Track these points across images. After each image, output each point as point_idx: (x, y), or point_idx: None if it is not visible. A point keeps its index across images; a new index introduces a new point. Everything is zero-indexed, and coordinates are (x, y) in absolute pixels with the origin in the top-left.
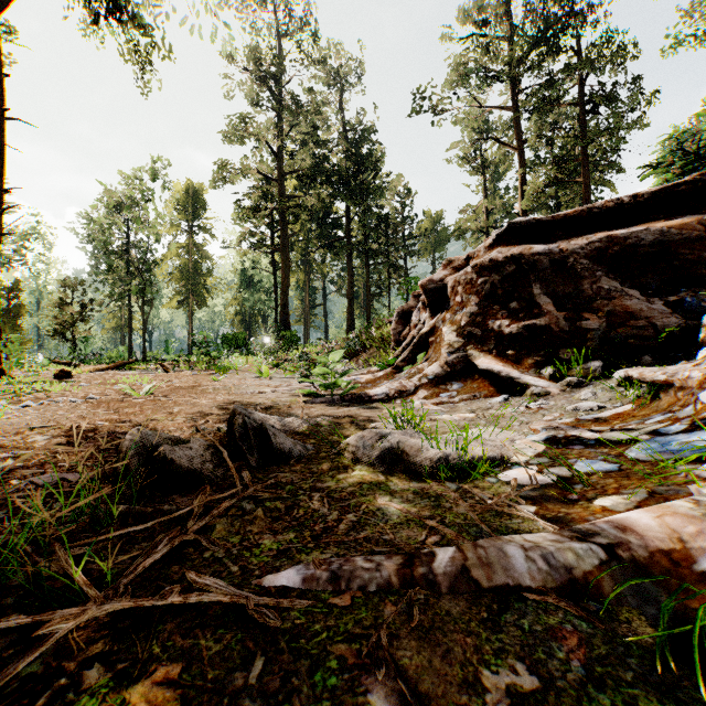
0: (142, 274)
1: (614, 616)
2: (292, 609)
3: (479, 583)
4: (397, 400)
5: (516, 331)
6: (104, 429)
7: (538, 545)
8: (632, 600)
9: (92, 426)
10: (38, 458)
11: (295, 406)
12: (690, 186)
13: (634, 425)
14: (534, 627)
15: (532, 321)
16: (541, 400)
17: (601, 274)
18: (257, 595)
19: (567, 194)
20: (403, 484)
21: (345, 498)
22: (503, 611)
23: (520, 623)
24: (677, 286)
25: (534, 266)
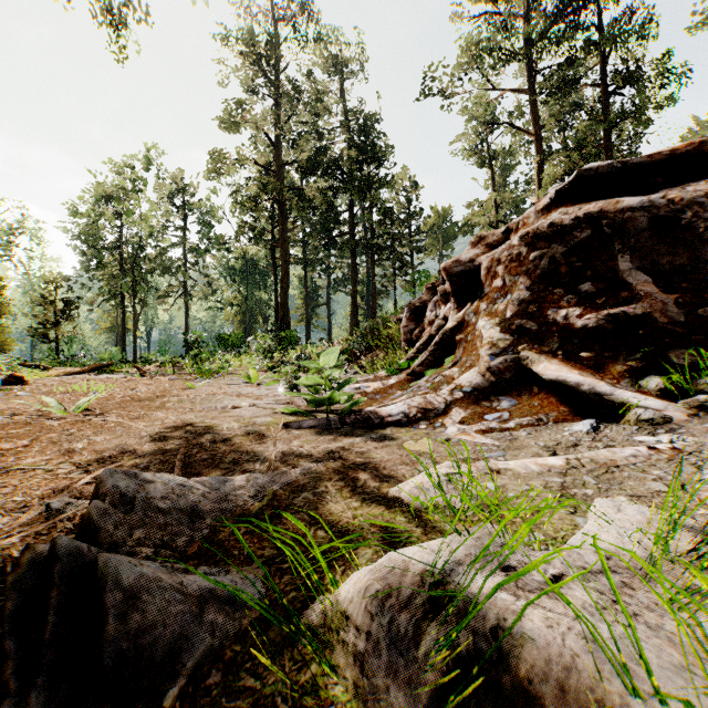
0: (133, 270)
1: None
2: None
3: None
4: (421, 424)
5: (594, 323)
6: None
7: None
8: None
9: None
10: None
11: (270, 434)
12: None
13: None
14: None
15: (620, 309)
16: (668, 435)
17: None
18: None
19: None
20: None
21: None
22: None
23: None
24: None
25: (622, 228)
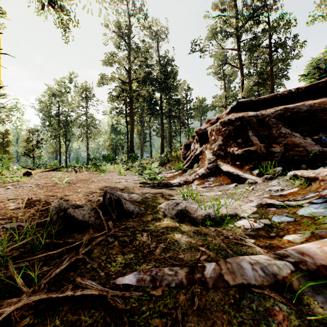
0: (65, 126)
1: (300, 301)
2: (131, 297)
3: (228, 282)
4: (184, 186)
5: (241, 153)
6: (44, 200)
7: (258, 262)
8: (309, 292)
9: (38, 198)
10: (10, 214)
11: (135, 188)
12: (324, 84)
13: (300, 198)
14: (258, 308)
15: (248, 148)
16: (253, 186)
17: (281, 125)
18: (113, 289)
19: (263, 89)
20: (188, 228)
21: (159, 235)
22: (242, 299)
23: (251, 306)
24: (318, 131)
25: (249, 122)
